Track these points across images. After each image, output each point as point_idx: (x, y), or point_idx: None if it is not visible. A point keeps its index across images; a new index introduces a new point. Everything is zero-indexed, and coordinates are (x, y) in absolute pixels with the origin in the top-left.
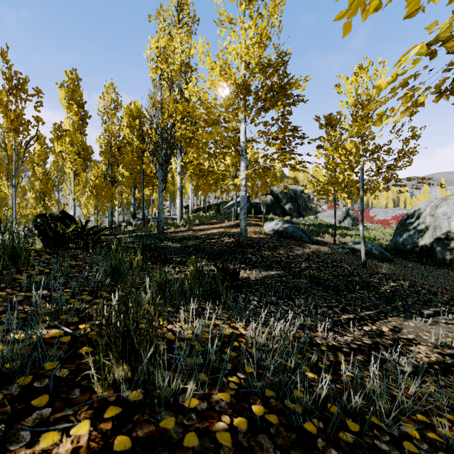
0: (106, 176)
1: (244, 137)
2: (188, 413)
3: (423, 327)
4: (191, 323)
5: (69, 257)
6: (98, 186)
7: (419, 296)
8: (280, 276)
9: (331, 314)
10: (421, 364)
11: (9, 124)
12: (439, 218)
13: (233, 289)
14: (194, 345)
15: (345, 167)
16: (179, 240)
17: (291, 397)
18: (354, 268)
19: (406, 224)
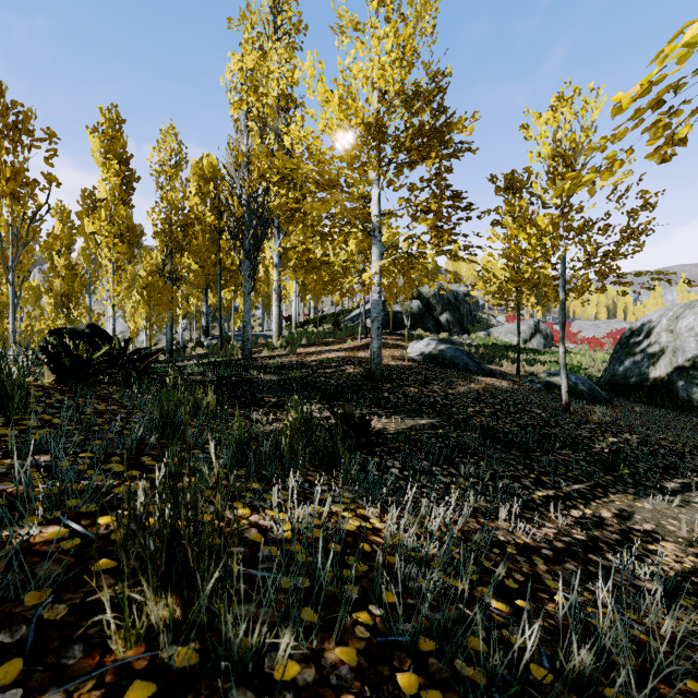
0: (163, 271)
1: (377, 209)
2: (280, 693)
3: (667, 510)
4: (291, 512)
5: (96, 398)
6: (152, 286)
7: (656, 458)
8: (435, 427)
9: (518, 490)
10: (669, 575)
11: (3, 185)
12: (681, 335)
13: (360, 449)
14: (295, 552)
15: (536, 254)
16: (275, 370)
17: (465, 653)
18: (550, 414)
19: (630, 345)
